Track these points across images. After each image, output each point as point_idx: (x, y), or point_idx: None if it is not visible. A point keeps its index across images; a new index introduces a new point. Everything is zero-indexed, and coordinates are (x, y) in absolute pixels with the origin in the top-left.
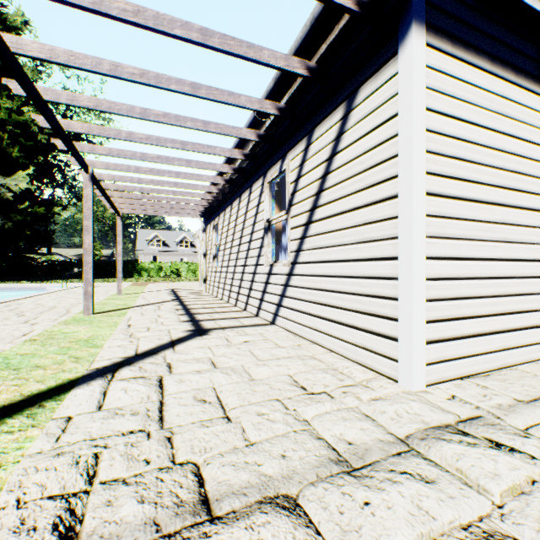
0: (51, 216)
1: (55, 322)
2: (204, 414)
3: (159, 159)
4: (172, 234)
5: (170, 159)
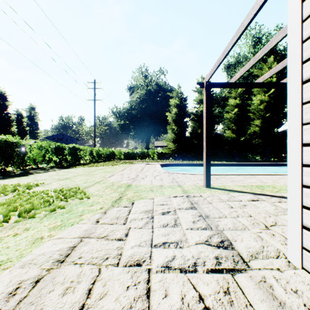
0: None
1: None
2: (232, 204)
3: None
4: None
5: None
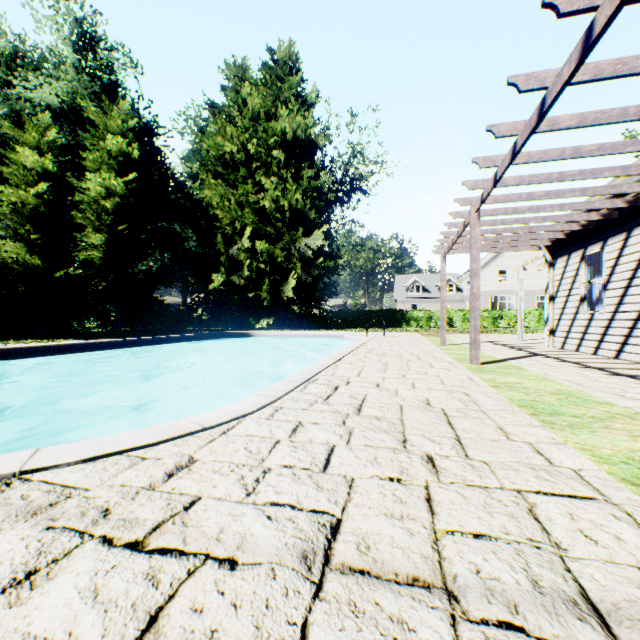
0: (336, 268)
1: (463, 370)
2: None
3: (579, 174)
4: (431, 278)
5: (594, 171)
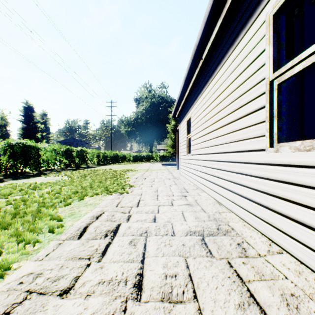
0: None
1: None
2: None
3: None
4: None
5: None
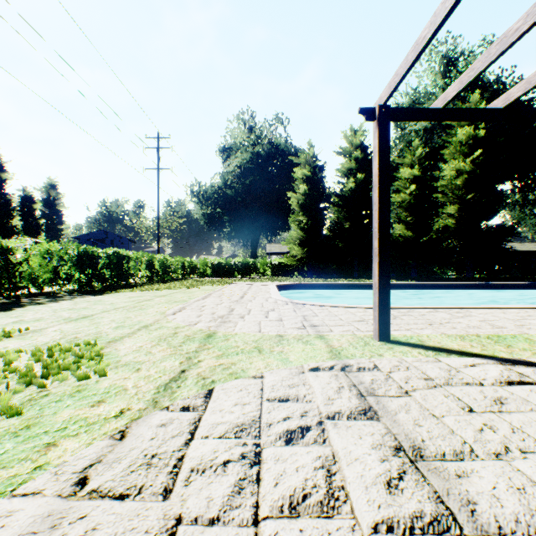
0: None
1: None
2: (468, 398)
3: None
4: None
5: None
